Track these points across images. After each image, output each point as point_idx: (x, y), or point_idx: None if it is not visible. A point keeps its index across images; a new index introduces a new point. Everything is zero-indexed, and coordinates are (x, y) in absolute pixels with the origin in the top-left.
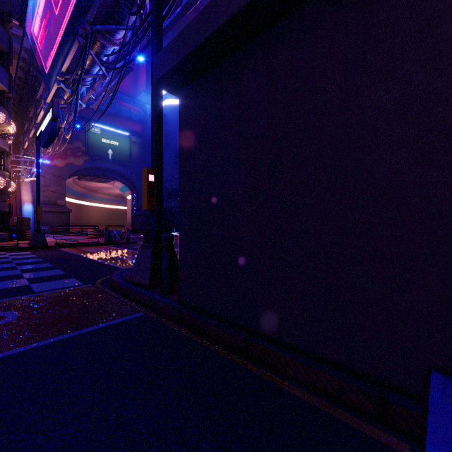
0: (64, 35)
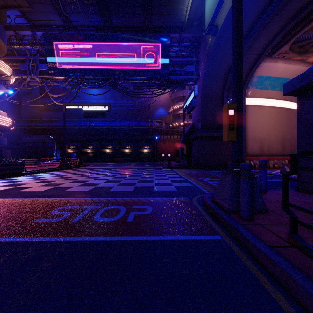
0: (99, 70)
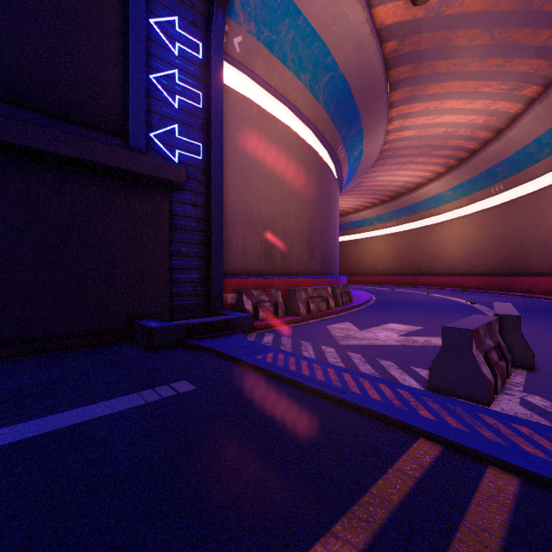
0: None
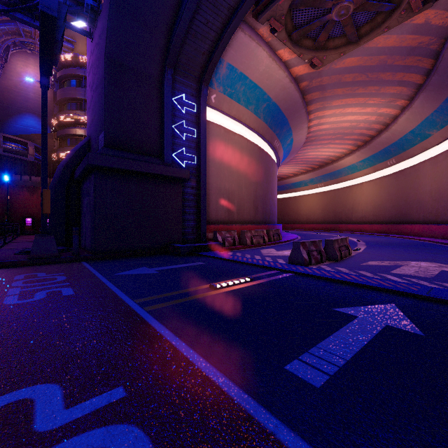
0: None
